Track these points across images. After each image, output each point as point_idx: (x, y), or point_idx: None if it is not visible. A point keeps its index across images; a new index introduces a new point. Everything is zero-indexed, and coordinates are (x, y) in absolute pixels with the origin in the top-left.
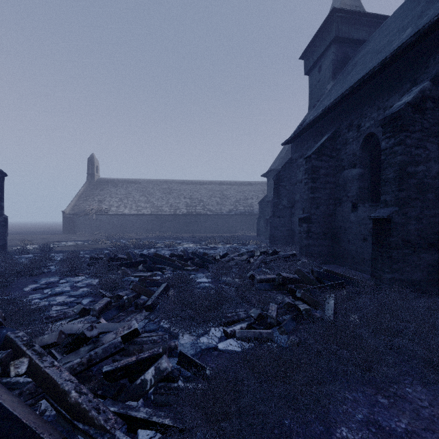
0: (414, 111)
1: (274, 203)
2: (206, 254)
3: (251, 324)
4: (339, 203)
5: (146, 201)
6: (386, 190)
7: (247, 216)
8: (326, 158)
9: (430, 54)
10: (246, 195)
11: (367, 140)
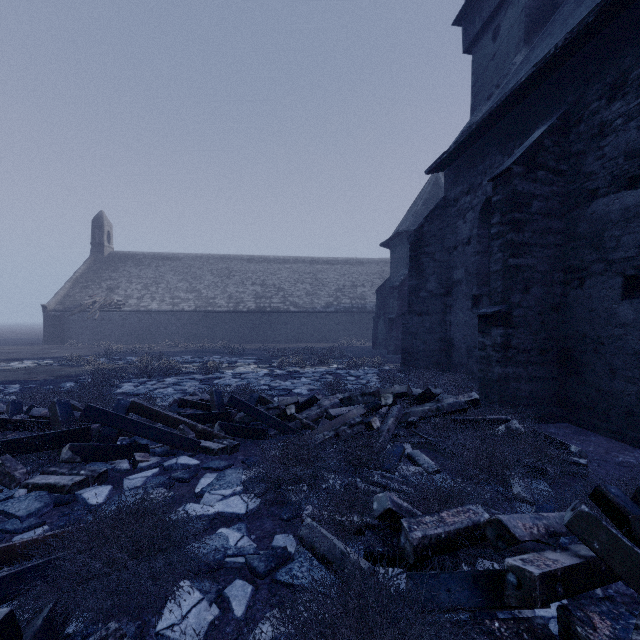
0: None
1: (410, 287)
2: (265, 400)
3: None
4: (580, 279)
5: (188, 289)
6: None
7: (356, 314)
8: (545, 174)
9: None
10: (354, 279)
11: None
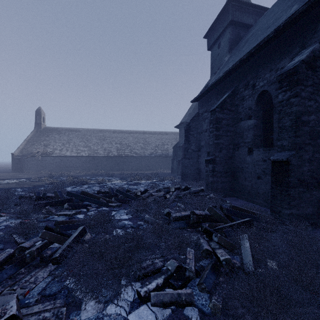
0: (307, 68)
1: (184, 147)
2: (129, 190)
3: (168, 278)
4: (237, 148)
5: (84, 145)
6: (283, 136)
7: (164, 157)
8: (227, 111)
9: (317, 22)
10: (163, 141)
11: (260, 97)
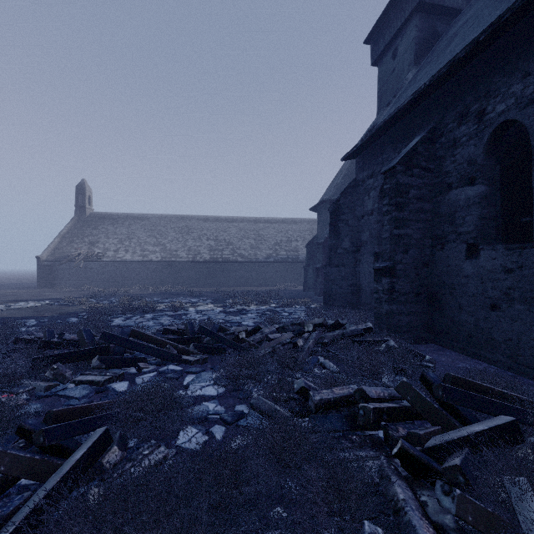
0: None
1: (330, 245)
2: (224, 328)
3: None
4: (442, 244)
5: (155, 243)
6: None
7: (291, 263)
8: (418, 171)
9: None
10: (289, 236)
11: (496, 137)
